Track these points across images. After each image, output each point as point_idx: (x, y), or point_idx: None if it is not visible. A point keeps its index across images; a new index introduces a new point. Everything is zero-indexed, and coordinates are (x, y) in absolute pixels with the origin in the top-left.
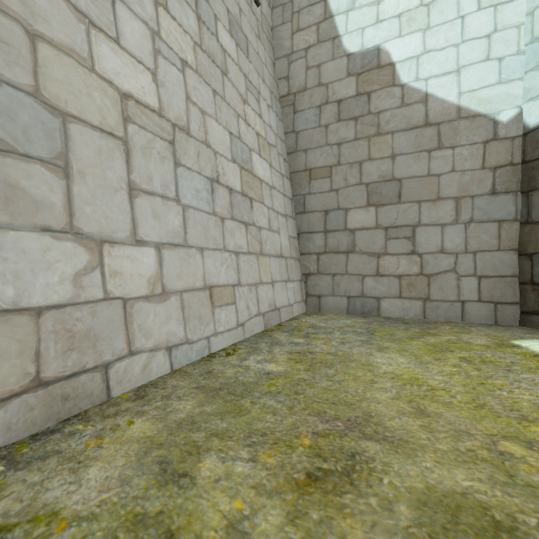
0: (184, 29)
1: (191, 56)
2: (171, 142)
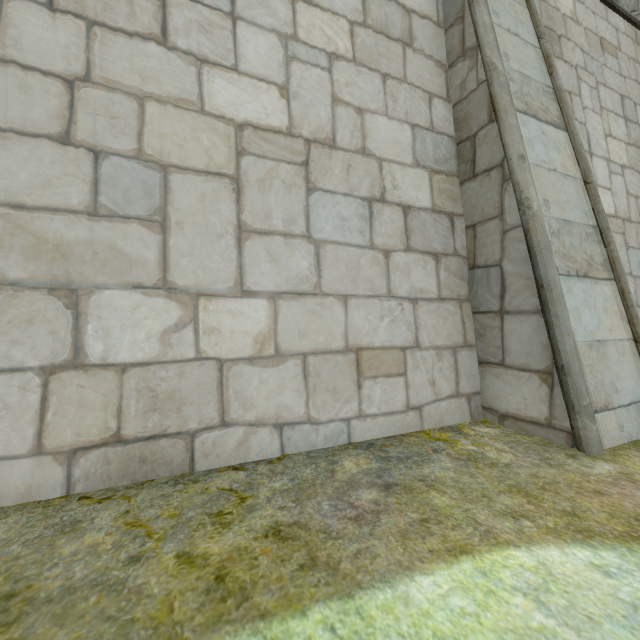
0: (619, 139)
1: (625, 157)
2: (622, 233)
